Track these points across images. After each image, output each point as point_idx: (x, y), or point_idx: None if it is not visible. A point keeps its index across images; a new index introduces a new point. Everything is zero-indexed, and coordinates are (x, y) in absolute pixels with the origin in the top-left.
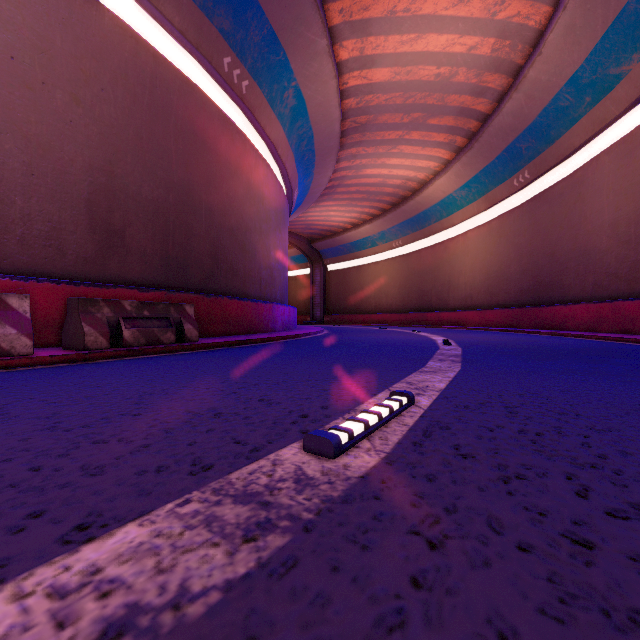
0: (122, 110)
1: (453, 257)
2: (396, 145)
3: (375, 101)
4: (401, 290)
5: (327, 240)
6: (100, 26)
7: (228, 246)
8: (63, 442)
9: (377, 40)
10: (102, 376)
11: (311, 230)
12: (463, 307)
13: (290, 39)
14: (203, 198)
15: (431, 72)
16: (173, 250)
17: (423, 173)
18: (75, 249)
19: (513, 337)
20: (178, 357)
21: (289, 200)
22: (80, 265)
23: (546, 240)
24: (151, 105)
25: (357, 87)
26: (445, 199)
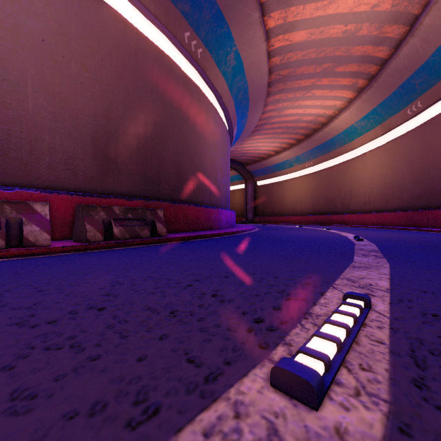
0: (115, 73)
1: (354, 173)
2: (310, 90)
3: (294, 57)
4: (312, 198)
5: (256, 164)
6: (100, 15)
7: (188, 168)
8: (19, 344)
9: (297, 9)
10: (91, 264)
11: (245, 157)
12: (362, 210)
13: (232, 15)
14: (170, 134)
15: (339, 30)
16: (150, 171)
17: (330, 110)
18: (84, 171)
19: (412, 234)
20: (151, 248)
21: (230, 135)
22: (87, 182)
23: (437, 156)
24: (135, 69)
25: (281, 48)
26: (348, 129)
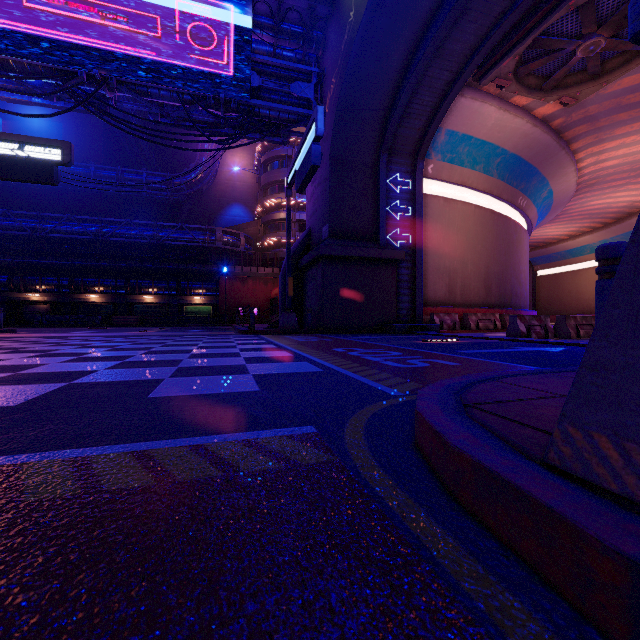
0: (490, 242)
1: None
2: (622, 186)
3: (604, 173)
4: None
5: (539, 250)
6: (486, 216)
7: (515, 284)
8: None
9: (609, 153)
10: None
11: None
12: None
13: (552, 175)
14: (509, 265)
15: None
16: (501, 291)
17: None
18: (481, 296)
19: None
20: None
21: None
22: (482, 301)
23: None
24: (496, 235)
25: (590, 171)
26: None
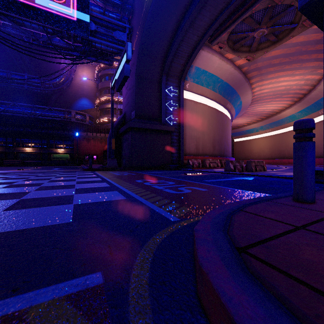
0: (215, 124)
1: None
2: (269, 102)
3: (263, 95)
4: (270, 150)
5: (235, 129)
6: (213, 111)
7: (226, 145)
8: None
9: (265, 86)
10: None
11: None
12: None
13: (242, 94)
14: (223, 136)
15: (283, 88)
16: (220, 148)
17: (281, 107)
18: (211, 151)
19: None
20: None
21: None
22: (211, 153)
23: None
24: (218, 121)
25: (257, 94)
26: (291, 115)
